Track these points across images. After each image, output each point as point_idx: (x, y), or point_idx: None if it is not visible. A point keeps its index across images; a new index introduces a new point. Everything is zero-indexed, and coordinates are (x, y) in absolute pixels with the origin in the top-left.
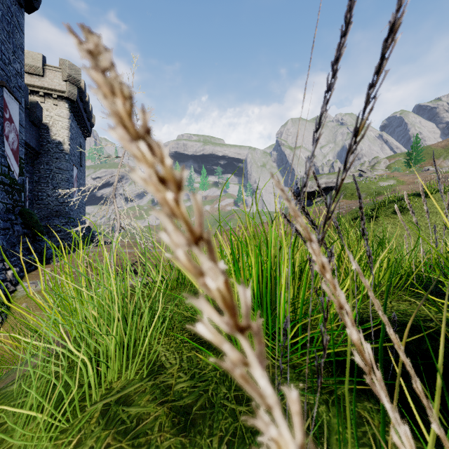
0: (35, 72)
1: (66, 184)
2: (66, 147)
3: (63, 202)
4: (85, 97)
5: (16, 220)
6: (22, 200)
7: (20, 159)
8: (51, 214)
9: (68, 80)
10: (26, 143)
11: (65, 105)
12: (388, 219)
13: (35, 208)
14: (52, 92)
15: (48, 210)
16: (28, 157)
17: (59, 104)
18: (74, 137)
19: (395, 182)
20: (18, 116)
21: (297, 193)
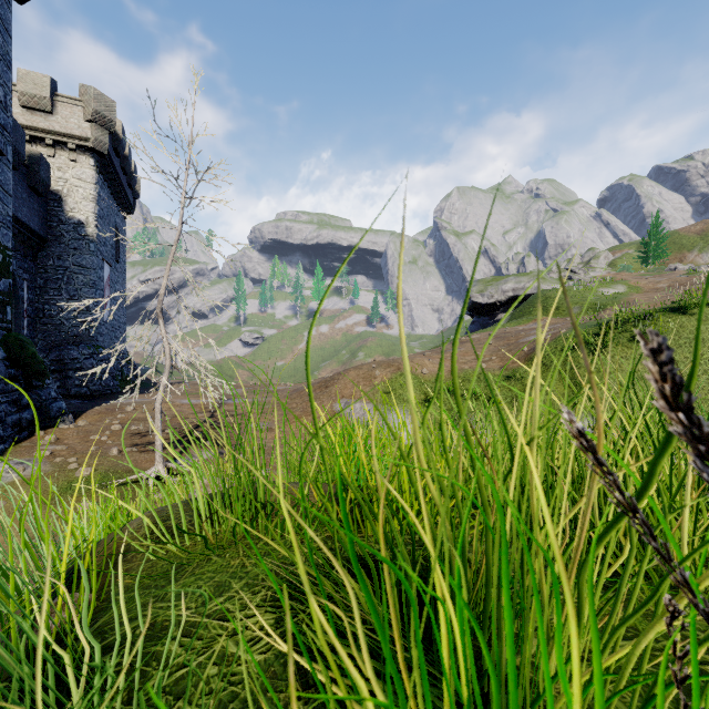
0: (38, 106)
1: (92, 291)
2: (92, 231)
3: (86, 321)
4: (123, 149)
5: None
6: (8, 318)
7: (4, 249)
8: (66, 340)
9: (94, 120)
10: (22, 223)
11: (89, 161)
12: (622, 350)
13: (39, 331)
14: (67, 139)
15: (61, 335)
16: (26, 246)
17: (80, 159)
18: (104, 215)
19: (625, 288)
20: None
21: (468, 307)
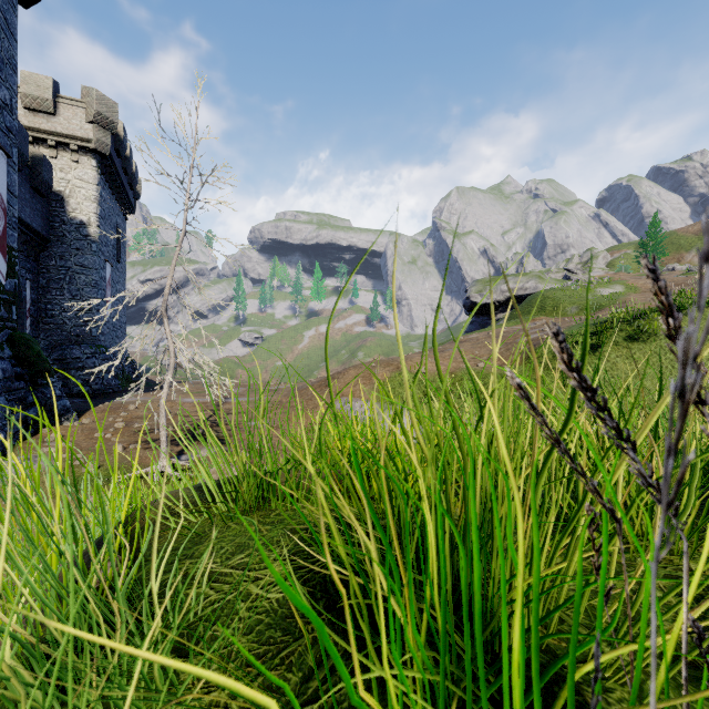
0: (41, 108)
1: (94, 290)
2: (94, 231)
3: (88, 320)
4: (124, 150)
5: (2, 352)
6: (14, 318)
7: (10, 250)
8: (68, 340)
9: (96, 121)
10: (25, 224)
11: (91, 162)
12: (618, 349)
13: (41, 331)
14: (69, 140)
15: (63, 334)
16: (29, 247)
17: (82, 160)
18: (106, 215)
19: (623, 288)
20: (6, 177)
21: (467, 306)
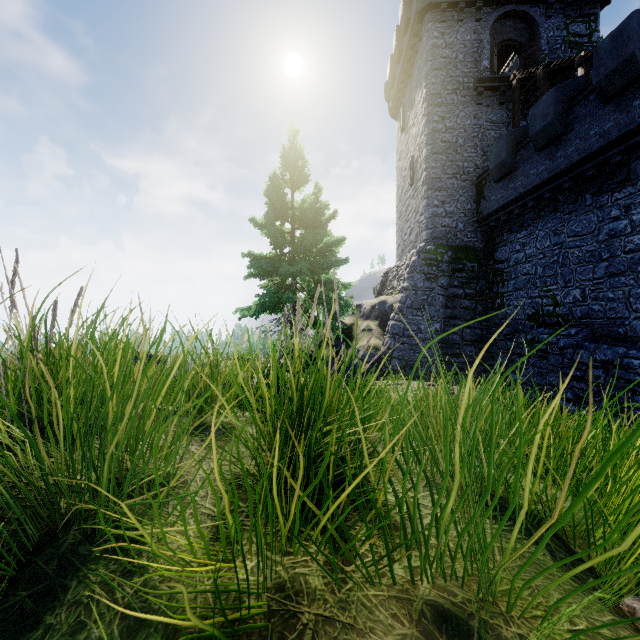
0: None
1: None
2: None
3: None
4: None
5: None
6: None
7: None
8: None
9: None
10: None
11: None
12: None
13: None
14: None
15: None
16: None
17: None
18: None
19: None
20: None
21: None
